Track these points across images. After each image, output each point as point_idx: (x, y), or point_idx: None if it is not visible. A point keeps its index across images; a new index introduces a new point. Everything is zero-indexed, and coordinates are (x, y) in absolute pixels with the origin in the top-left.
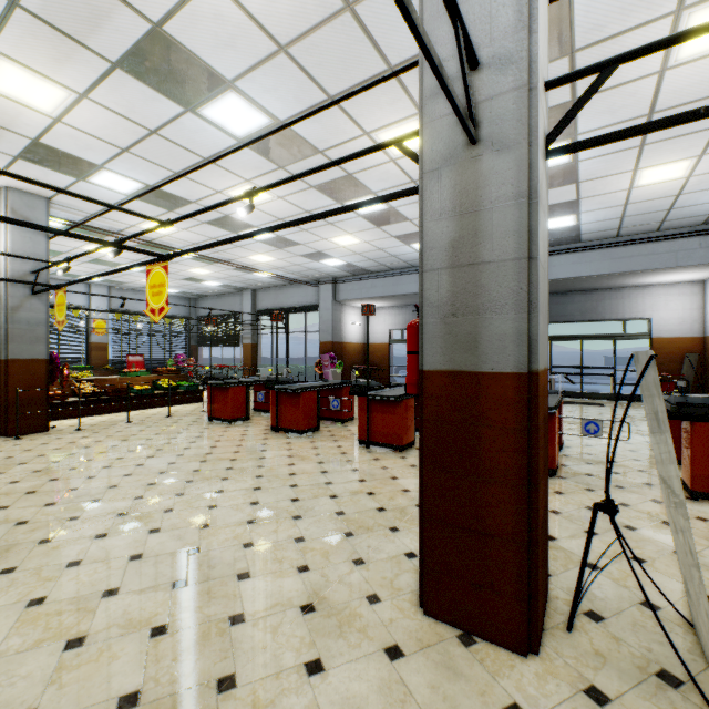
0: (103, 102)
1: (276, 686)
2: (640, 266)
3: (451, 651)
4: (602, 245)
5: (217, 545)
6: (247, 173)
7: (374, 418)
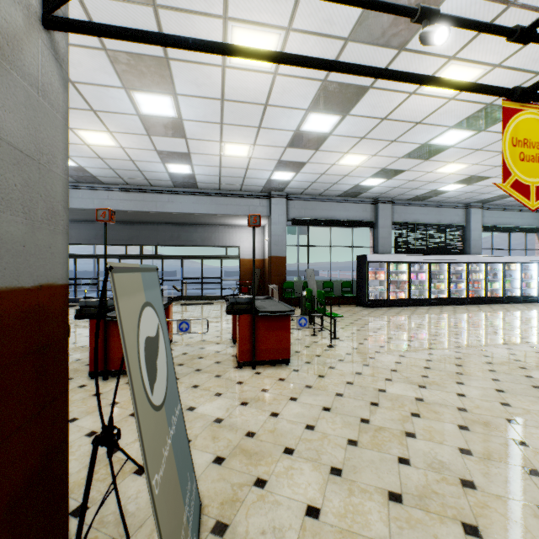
0: None
1: None
2: (232, 212)
3: None
4: (211, 193)
5: None
6: None
7: None
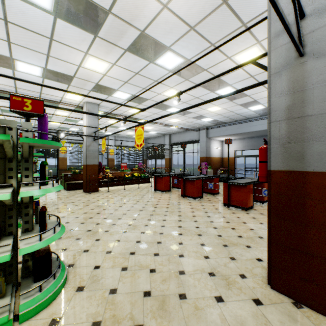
0: (120, 65)
1: (203, 302)
2: None
3: (289, 308)
4: None
5: (168, 242)
6: (172, 84)
7: (231, 193)
